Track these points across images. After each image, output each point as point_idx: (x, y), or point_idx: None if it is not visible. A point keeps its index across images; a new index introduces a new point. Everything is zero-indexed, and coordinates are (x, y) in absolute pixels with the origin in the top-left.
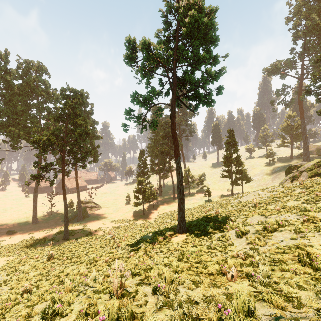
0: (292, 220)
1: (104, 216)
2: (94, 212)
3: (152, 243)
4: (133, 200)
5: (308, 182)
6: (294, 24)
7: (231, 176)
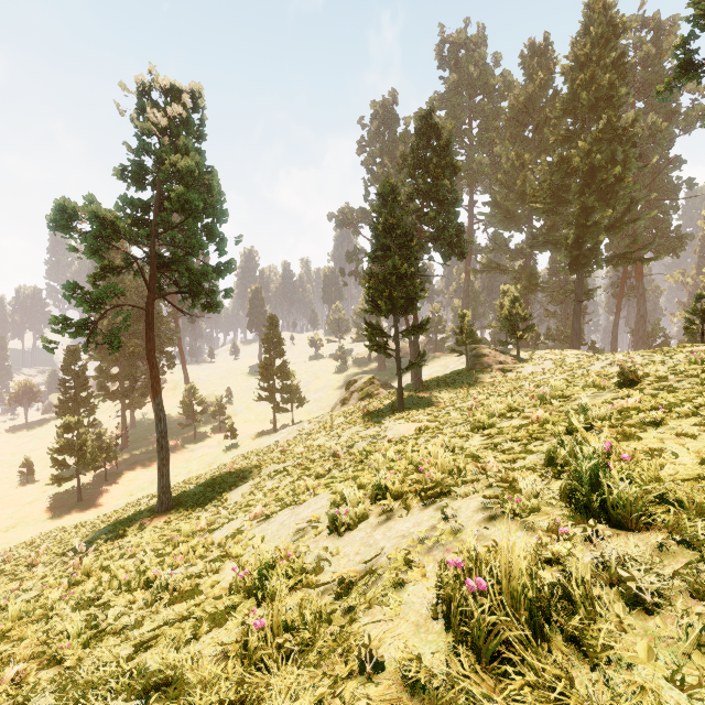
0: (291, 466)
1: None
2: None
3: (111, 537)
4: (42, 472)
5: (355, 407)
6: (365, 162)
7: (274, 398)
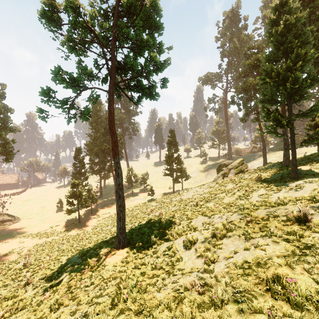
0: (237, 222)
1: (22, 231)
2: (7, 228)
3: (81, 271)
4: (66, 206)
5: (236, 178)
6: (221, 44)
7: (173, 174)
